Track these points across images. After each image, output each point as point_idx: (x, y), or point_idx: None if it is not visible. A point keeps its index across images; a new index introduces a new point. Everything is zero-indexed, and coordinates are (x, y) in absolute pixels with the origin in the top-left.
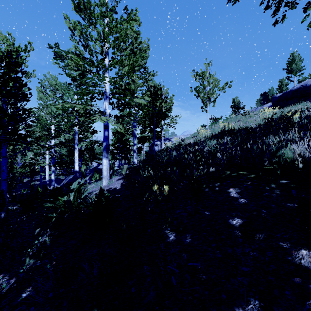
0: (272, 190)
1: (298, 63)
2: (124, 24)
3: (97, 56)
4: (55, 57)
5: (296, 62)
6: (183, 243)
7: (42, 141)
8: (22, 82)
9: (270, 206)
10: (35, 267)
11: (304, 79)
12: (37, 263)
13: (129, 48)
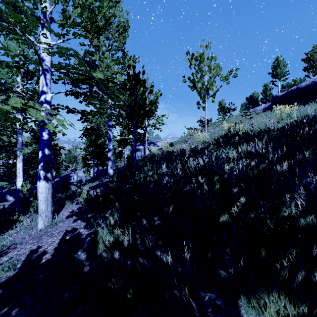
0: None
1: (282, 68)
2: None
3: None
4: None
5: (281, 67)
6: None
7: None
8: None
9: None
10: None
11: (287, 85)
12: None
13: None
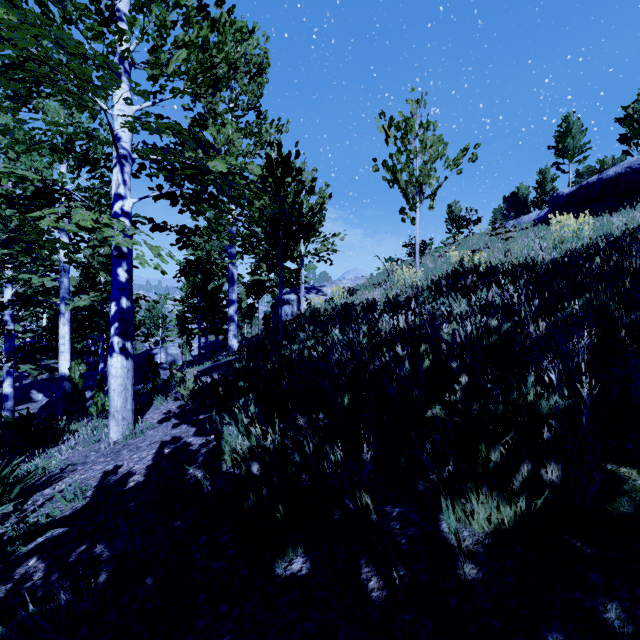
0: None
1: (577, 137)
2: None
3: None
4: None
5: (574, 135)
6: None
7: None
8: None
9: None
10: None
11: (587, 171)
12: None
13: None
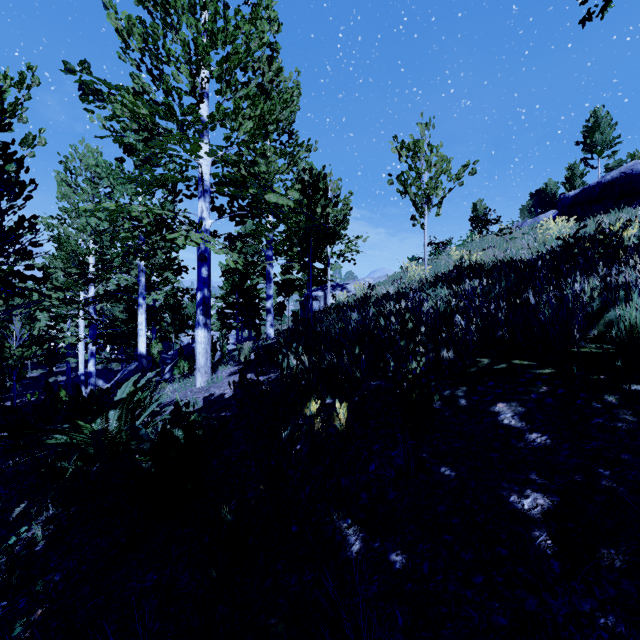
0: (611, 412)
1: (606, 132)
2: (243, 26)
3: (180, 94)
4: (81, 95)
5: (603, 130)
6: (391, 566)
7: (67, 289)
8: (10, 154)
9: (618, 459)
10: None
11: (618, 165)
12: None
13: (254, 81)
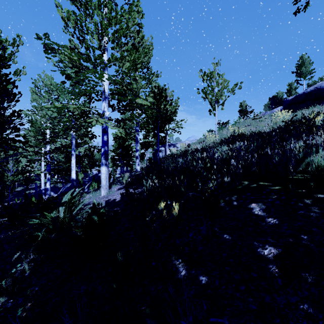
0: (308, 207)
1: (307, 66)
2: (125, 15)
3: (94, 49)
4: (44, 50)
5: (306, 65)
6: (200, 282)
7: (36, 146)
8: (9, 79)
9: (311, 230)
10: (4, 309)
11: (314, 83)
12: (9, 303)
13: (130, 43)
